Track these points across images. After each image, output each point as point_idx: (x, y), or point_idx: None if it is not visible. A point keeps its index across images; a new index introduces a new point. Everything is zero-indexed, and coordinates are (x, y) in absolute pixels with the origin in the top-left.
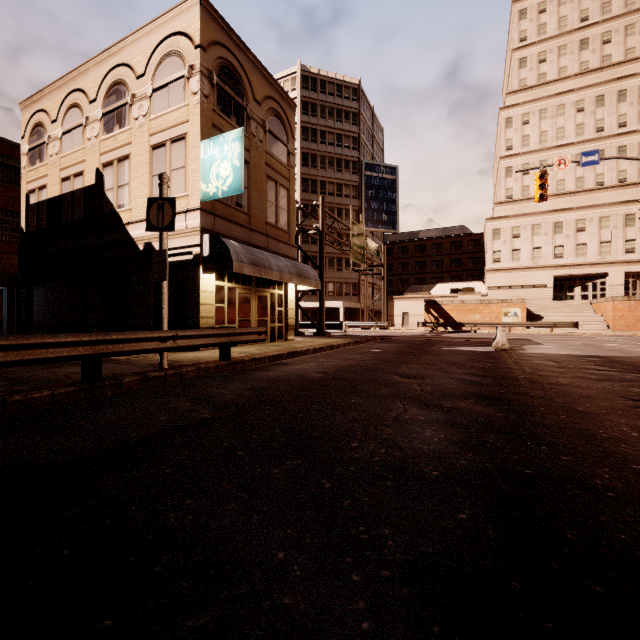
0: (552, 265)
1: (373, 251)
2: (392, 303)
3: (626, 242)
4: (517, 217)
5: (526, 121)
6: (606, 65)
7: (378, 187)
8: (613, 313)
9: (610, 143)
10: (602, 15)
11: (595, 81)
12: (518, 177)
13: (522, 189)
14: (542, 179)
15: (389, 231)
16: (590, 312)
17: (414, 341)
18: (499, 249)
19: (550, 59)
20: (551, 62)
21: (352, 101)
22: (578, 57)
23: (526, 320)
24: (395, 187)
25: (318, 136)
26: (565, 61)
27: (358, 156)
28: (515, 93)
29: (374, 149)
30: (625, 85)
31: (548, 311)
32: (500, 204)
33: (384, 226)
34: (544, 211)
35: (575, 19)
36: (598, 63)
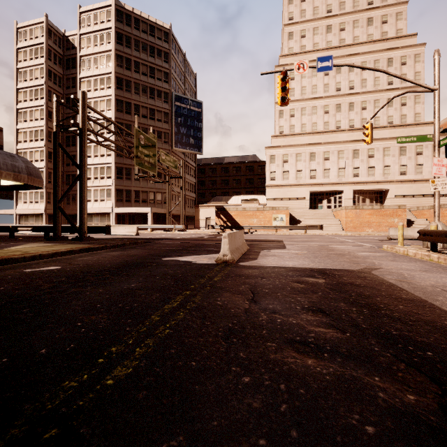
0: (309, 183)
1: (169, 163)
2: (198, 210)
3: (354, 169)
4: (286, 147)
5: (292, 78)
6: (342, 45)
7: (186, 116)
8: (346, 218)
9: (344, 100)
10: (340, 10)
11: (335, 55)
12: (287, 118)
13: (290, 127)
14: (284, 82)
15: (196, 152)
16: (332, 218)
17: (167, 246)
18: (274, 170)
19: (308, 36)
20: (309, 38)
21: (164, 42)
22: (325, 37)
23: (290, 223)
24: (200, 118)
25: (132, 65)
26: (317, 39)
27: (169, 88)
28: (285, 56)
29: (186, 88)
30: (353, 60)
31: (305, 217)
32: (275, 137)
33: (191, 148)
34: (304, 144)
35: (323, 10)
36: (337, 43)
